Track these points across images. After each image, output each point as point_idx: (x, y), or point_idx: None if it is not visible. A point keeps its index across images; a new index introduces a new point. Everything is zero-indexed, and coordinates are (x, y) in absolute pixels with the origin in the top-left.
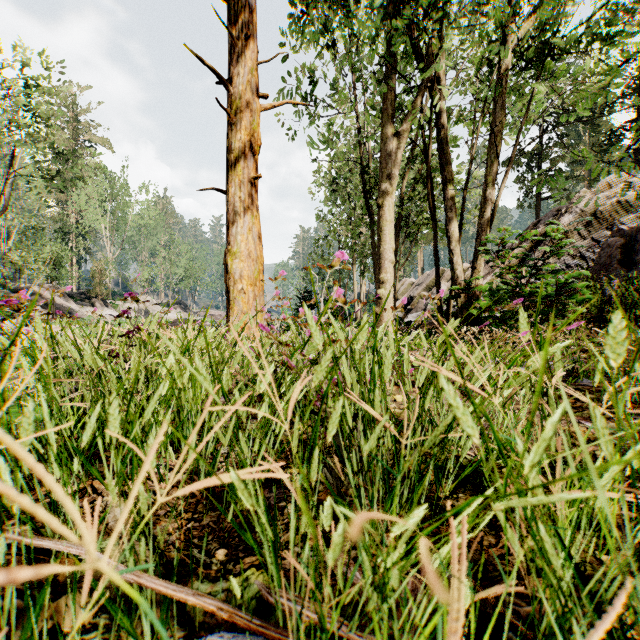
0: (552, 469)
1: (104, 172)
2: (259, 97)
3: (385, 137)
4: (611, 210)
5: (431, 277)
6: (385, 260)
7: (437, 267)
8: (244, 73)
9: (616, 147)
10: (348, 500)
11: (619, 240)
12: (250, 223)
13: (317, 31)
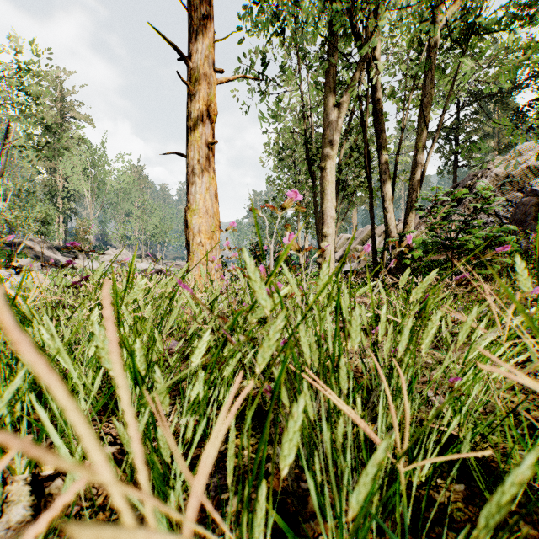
0: (531, 438)
1: (86, 144)
2: (215, 72)
3: (327, 107)
4: (521, 174)
5: (364, 233)
6: (327, 216)
7: (372, 223)
8: (202, 50)
9: (522, 122)
10: (304, 488)
11: (532, 199)
12: (207, 183)
13: (267, 20)
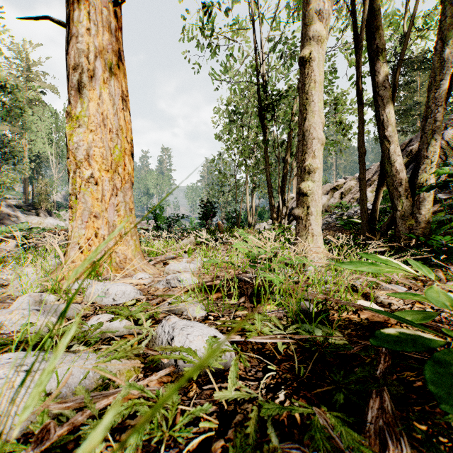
0: None
1: (51, 110)
2: None
3: None
4: None
5: None
6: (313, 139)
7: (362, 162)
8: None
9: None
10: None
11: None
12: (105, 71)
13: None
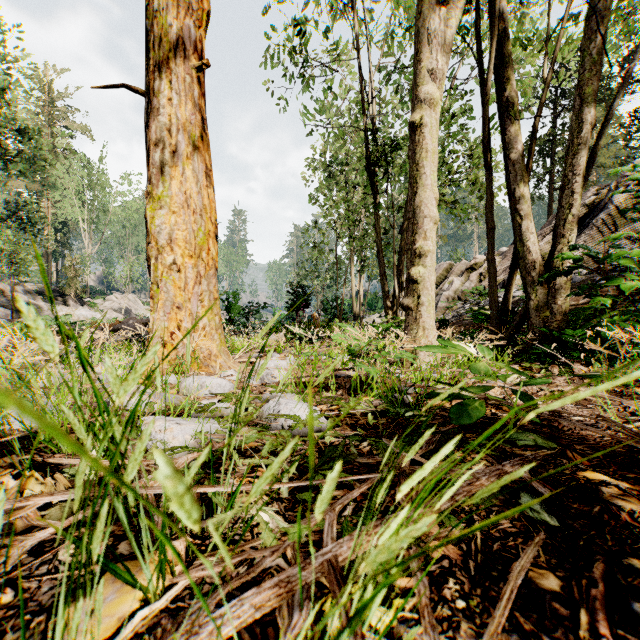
0: None
1: (82, 160)
2: None
3: (424, 9)
4: None
5: (438, 272)
6: (424, 217)
7: (490, 239)
8: None
9: None
10: None
11: None
12: (189, 146)
13: None
